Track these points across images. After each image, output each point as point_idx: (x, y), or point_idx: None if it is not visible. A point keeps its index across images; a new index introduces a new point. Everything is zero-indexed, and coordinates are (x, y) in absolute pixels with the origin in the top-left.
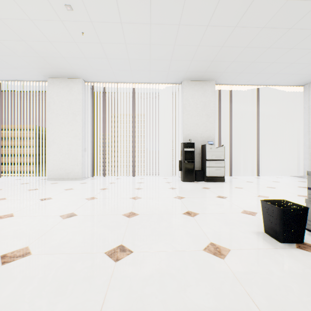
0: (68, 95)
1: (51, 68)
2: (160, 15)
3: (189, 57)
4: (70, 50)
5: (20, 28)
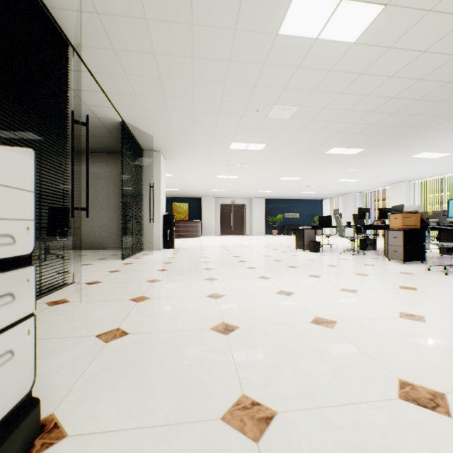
0: (398, 192)
1: (387, 183)
2: (407, 169)
3: (451, 164)
4: (388, 179)
5: (368, 181)
